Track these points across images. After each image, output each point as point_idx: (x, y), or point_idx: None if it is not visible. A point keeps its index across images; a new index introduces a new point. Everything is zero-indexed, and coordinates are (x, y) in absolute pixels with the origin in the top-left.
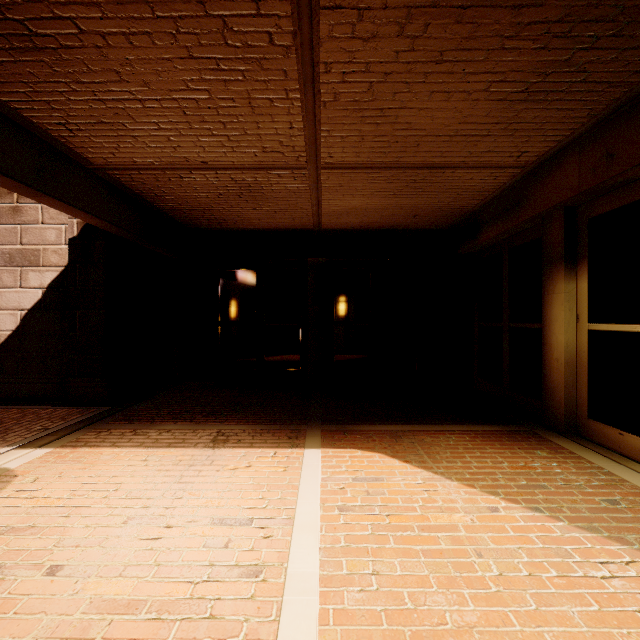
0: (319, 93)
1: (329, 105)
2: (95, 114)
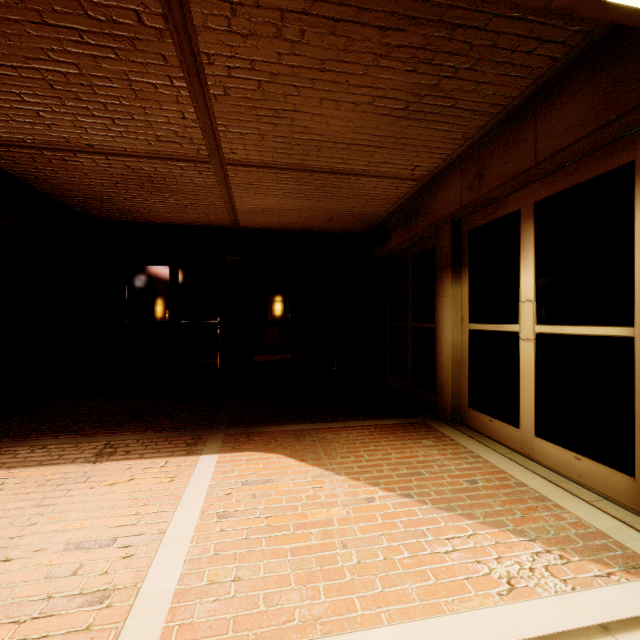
0: (207, 85)
1: (220, 99)
2: None
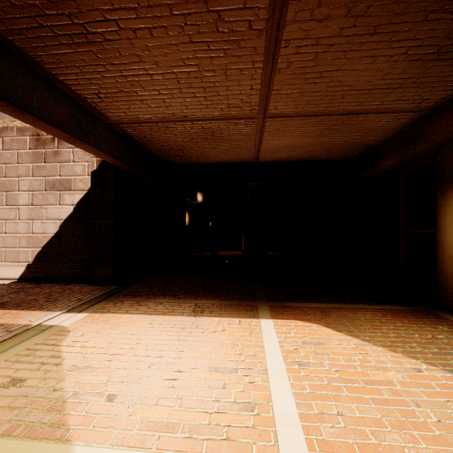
0: (277, 62)
1: (282, 71)
2: (118, 86)
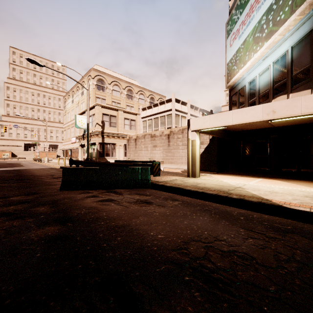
0: None
1: None
2: None
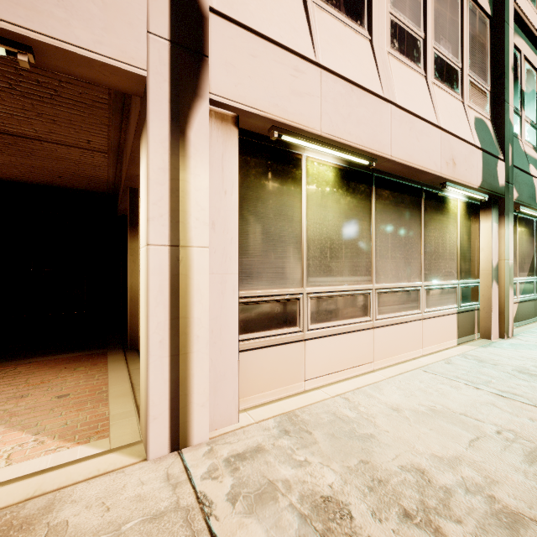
0: None
1: None
2: None
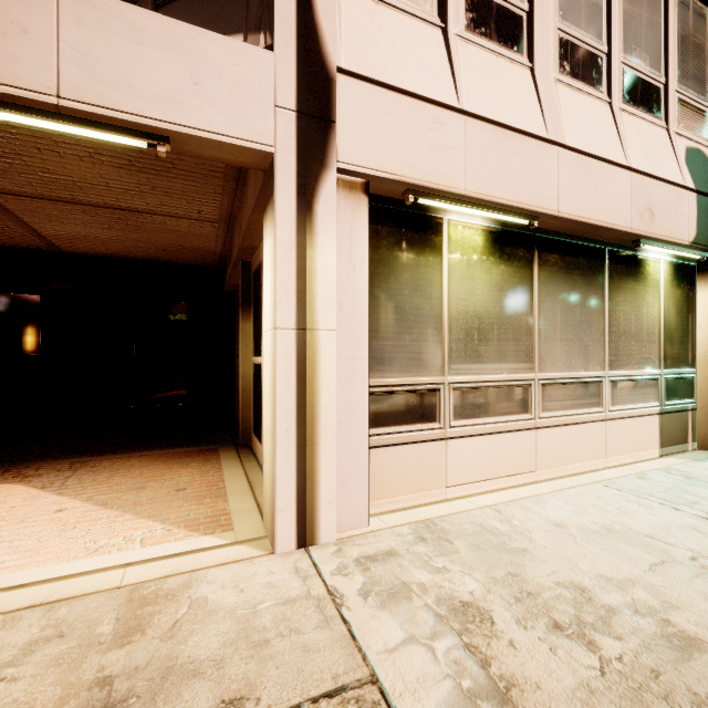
0: None
1: None
2: None
